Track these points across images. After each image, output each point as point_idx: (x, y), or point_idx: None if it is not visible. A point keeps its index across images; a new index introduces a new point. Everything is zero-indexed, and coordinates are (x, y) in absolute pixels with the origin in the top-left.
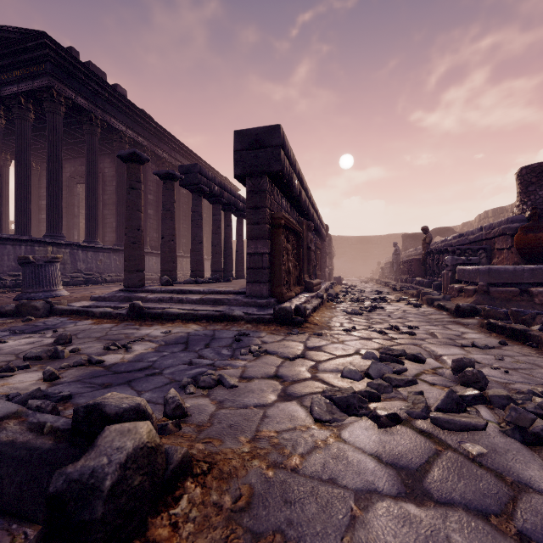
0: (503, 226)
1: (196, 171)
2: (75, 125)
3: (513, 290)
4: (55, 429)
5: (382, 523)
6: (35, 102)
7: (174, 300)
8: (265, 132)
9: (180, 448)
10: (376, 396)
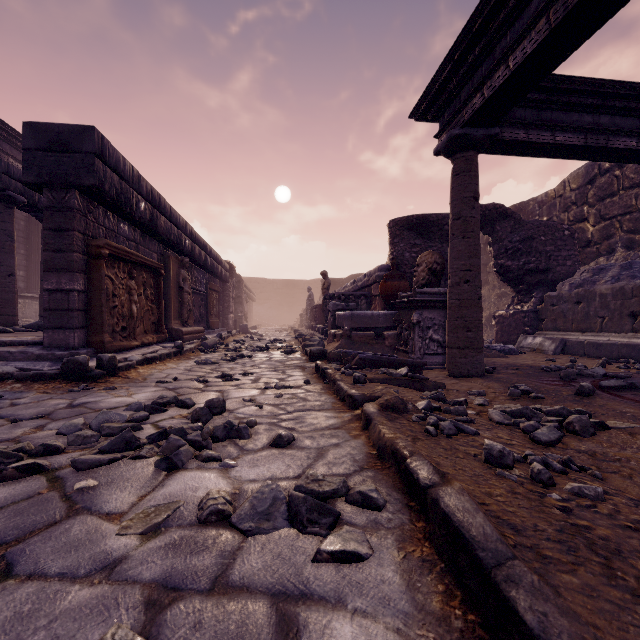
0: (376, 273)
1: None
2: None
3: (370, 334)
4: None
5: None
6: None
7: None
8: (71, 132)
9: None
10: (54, 449)
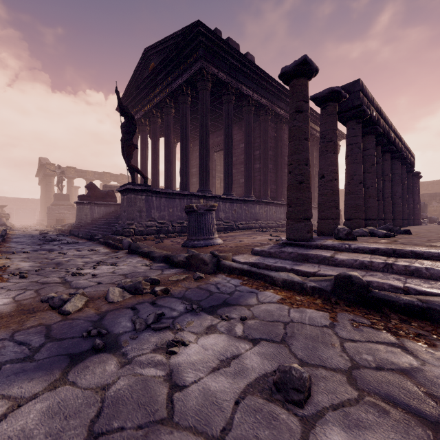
0: None
1: (357, 90)
2: (215, 101)
3: None
4: None
5: None
6: (191, 88)
7: (396, 270)
8: None
9: None
10: None
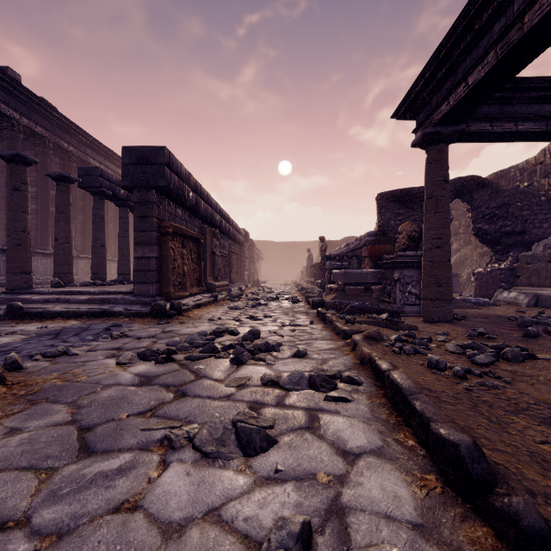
0: (365, 238)
1: (97, 175)
2: None
3: (360, 288)
4: None
5: (108, 392)
6: None
7: (61, 301)
8: (151, 151)
9: None
10: (173, 351)
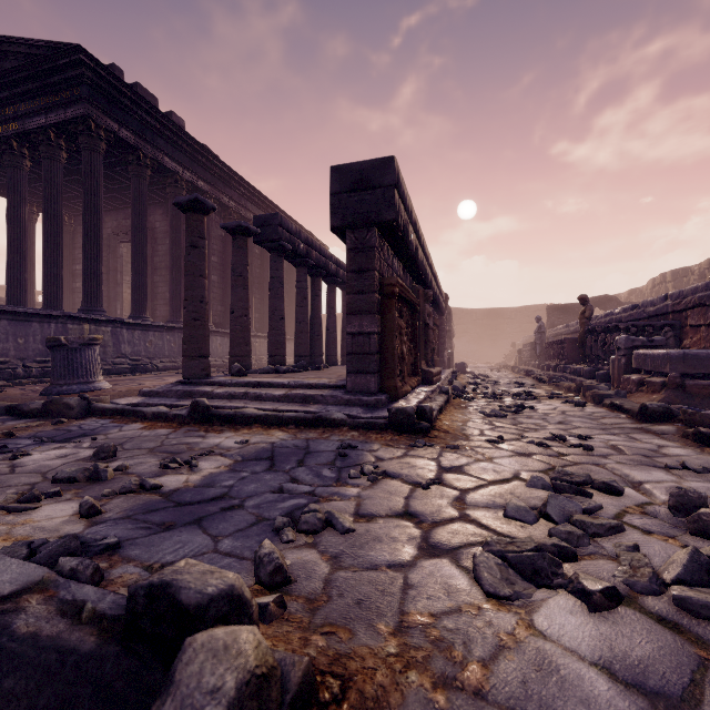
0: (700, 293)
1: (276, 224)
2: (118, 166)
3: None
4: (99, 616)
5: None
6: (67, 137)
7: (249, 397)
8: (373, 168)
9: (298, 659)
10: (570, 553)
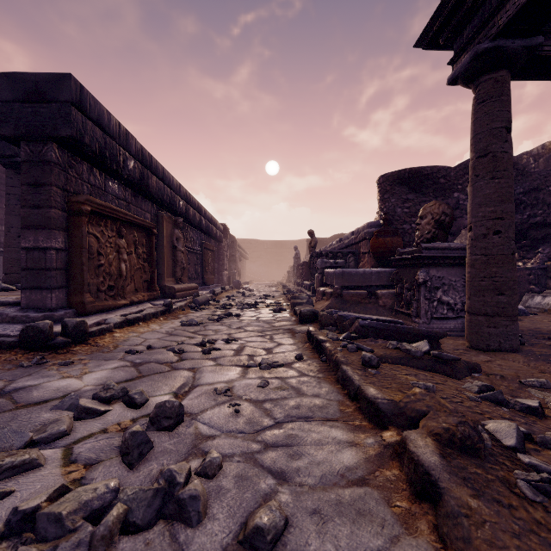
0: (365, 230)
1: None
2: None
3: (362, 293)
4: None
5: None
6: None
7: None
8: (48, 81)
9: None
10: None
